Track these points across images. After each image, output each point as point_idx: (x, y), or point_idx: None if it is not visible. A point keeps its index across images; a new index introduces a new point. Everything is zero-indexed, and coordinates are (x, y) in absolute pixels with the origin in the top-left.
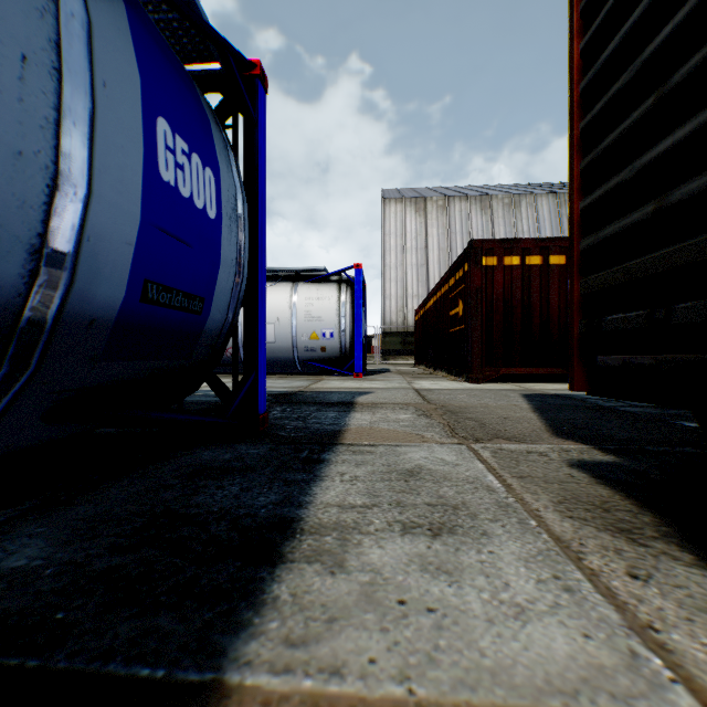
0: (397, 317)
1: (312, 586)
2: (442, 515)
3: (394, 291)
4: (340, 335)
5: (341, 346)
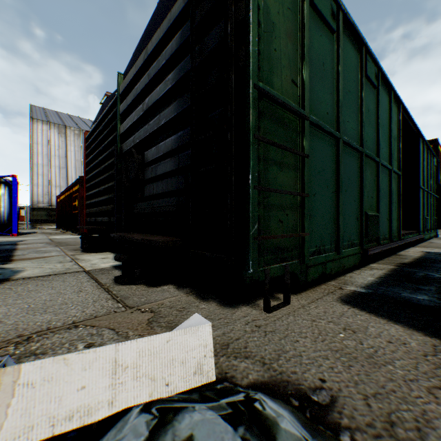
0: (44, 198)
1: (21, 256)
2: (45, 252)
3: (42, 181)
4: (1, 213)
5: (2, 219)
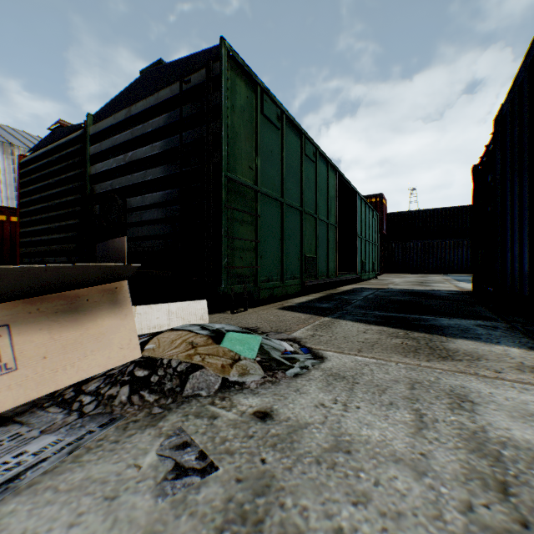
0: None
1: None
2: None
3: None
4: None
5: None
